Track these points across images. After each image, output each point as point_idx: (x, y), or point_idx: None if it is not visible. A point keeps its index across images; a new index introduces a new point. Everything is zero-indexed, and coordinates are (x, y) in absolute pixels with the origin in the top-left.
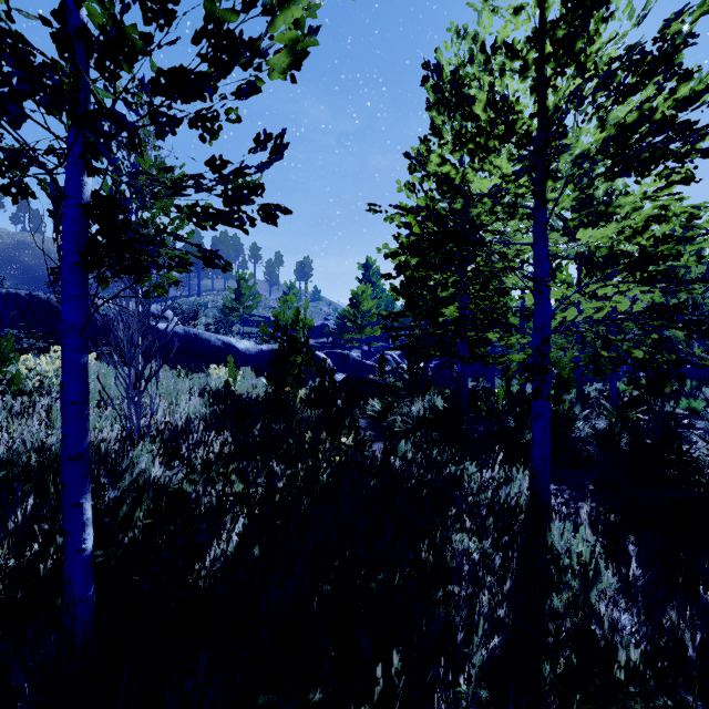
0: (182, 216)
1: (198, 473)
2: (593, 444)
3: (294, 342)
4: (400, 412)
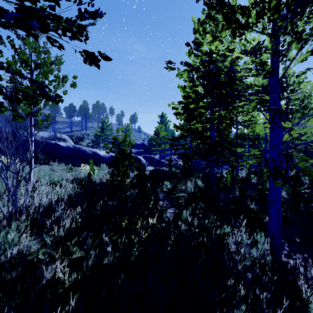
0: (56, 80)
1: (50, 246)
2: (284, 207)
3: (123, 153)
4: (180, 188)
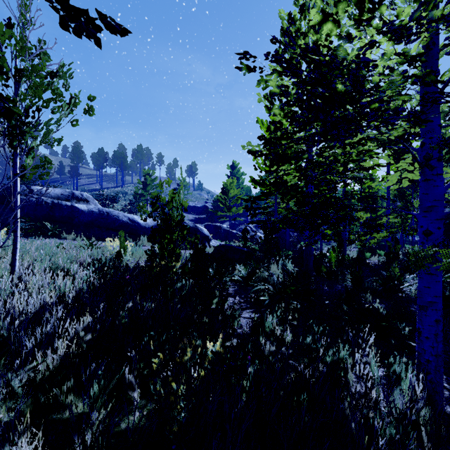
0: (56, 99)
1: (20, 396)
2: None
3: (169, 221)
4: (261, 276)
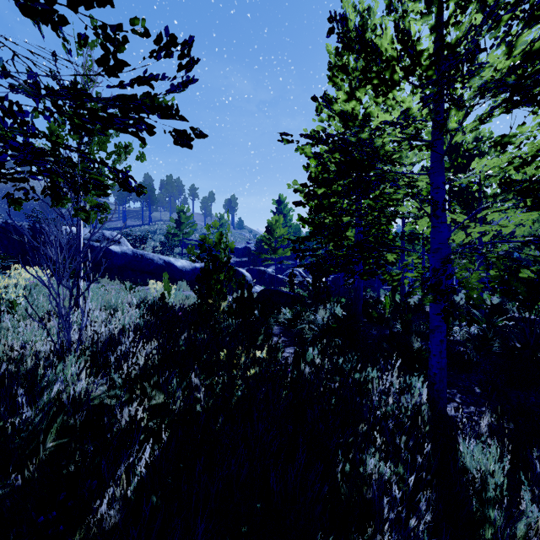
0: (118, 152)
1: (121, 386)
2: (469, 347)
3: (217, 262)
4: (307, 319)
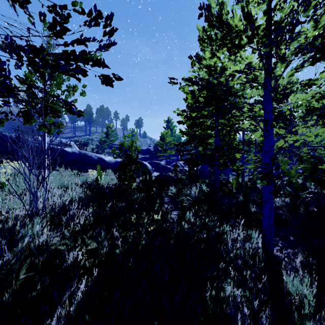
0: (68, 90)
1: (69, 238)
2: (285, 211)
3: (130, 158)
4: (185, 193)
